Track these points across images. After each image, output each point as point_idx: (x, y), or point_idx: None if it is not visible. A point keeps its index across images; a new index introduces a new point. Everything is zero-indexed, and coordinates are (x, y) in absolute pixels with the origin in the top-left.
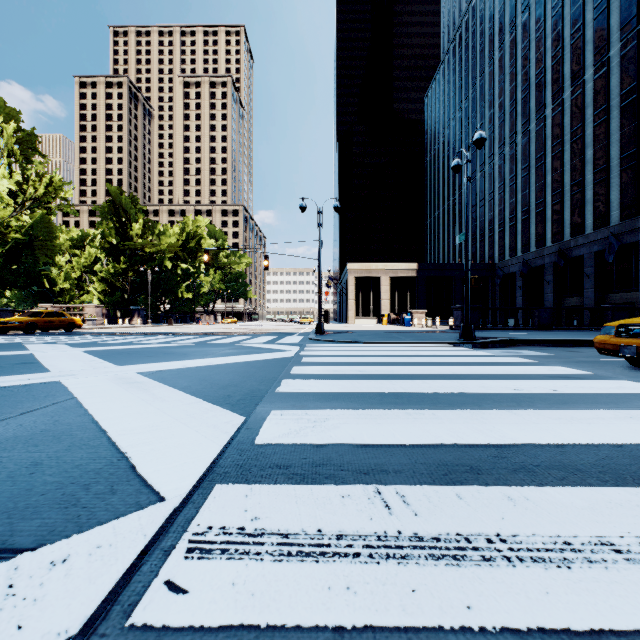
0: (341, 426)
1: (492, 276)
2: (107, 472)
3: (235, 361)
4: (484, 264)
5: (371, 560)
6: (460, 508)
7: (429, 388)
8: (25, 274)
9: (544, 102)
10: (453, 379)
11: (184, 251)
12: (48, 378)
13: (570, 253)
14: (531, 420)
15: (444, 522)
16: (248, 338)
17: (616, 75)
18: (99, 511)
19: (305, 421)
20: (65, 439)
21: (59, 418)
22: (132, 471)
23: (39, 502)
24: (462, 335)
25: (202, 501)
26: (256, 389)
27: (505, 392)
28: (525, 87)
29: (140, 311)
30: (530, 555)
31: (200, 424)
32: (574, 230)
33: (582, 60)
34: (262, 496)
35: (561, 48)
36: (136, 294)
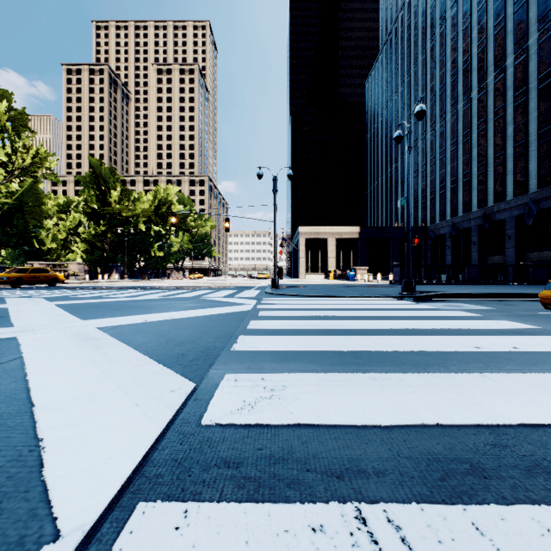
0: (302, 397)
1: (424, 237)
2: (6, 474)
3: (195, 315)
4: (417, 227)
5: None
6: None
7: (387, 345)
8: (17, 235)
9: (470, 85)
10: (408, 335)
11: (156, 215)
12: (6, 334)
13: (493, 217)
14: (511, 388)
15: None
16: (211, 292)
17: (534, 61)
18: None
19: (261, 389)
20: None
21: None
22: (39, 472)
23: None
24: (404, 289)
25: (113, 538)
26: (212, 346)
27: (466, 350)
28: (453, 73)
29: (118, 268)
30: None
31: (143, 394)
32: (497, 197)
33: (504, 48)
34: (199, 529)
35: (485, 38)
36: (114, 253)
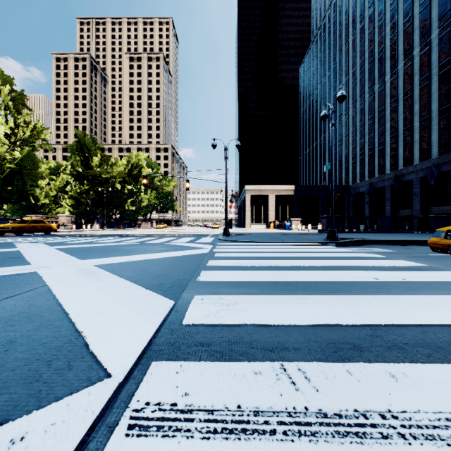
0: (248, 309)
1: (347, 194)
2: (66, 349)
3: (166, 256)
4: (342, 186)
5: (286, 437)
6: (353, 384)
7: (310, 277)
8: (17, 193)
9: (384, 71)
10: (327, 270)
11: (129, 177)
12: (28, 269)
13: (403, 178)
14: (392, 304)
15: (342, 398)
16: (175, 239)
17: (436, 52)
18: (57, 386)
19: (220, 305)
20: (36, 320)
21: (33, 302)
22: (86, 348)
23: (9, 377)
24: (328, 237)
25: (141, 377)
26: (182, 278)
27: (367, 281)
28: (371, 61)
29: (98, 219)
30: (421, 432)
31: (140, 307)
32: (406, 162)
33: (411, 41)
34: (190, 372)
35: (396, 33)
36: (95, 207)
